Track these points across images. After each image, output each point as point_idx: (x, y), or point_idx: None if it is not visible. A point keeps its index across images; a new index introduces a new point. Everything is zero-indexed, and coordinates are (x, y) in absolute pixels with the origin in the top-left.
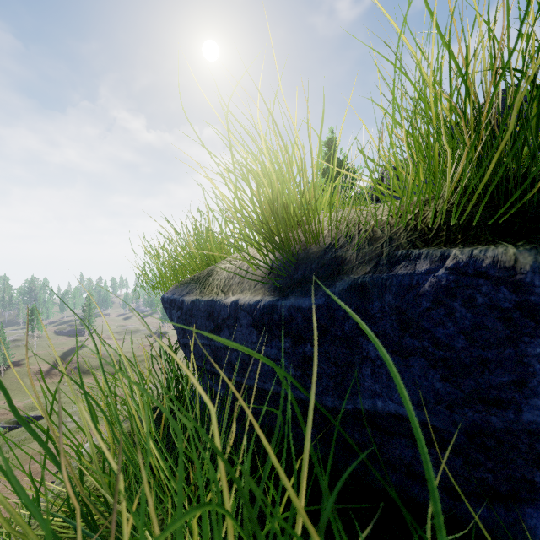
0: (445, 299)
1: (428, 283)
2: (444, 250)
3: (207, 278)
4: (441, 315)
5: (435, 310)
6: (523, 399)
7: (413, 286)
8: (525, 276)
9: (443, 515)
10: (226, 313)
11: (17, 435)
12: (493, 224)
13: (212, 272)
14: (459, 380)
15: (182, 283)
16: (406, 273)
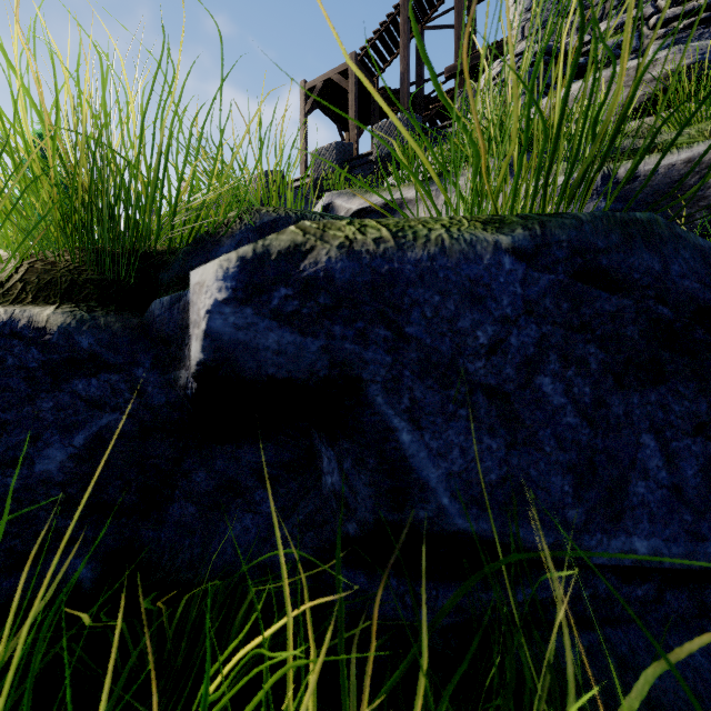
0: None
1: None
2: None
3: None
4: None
5: None
6: (37, 452)
7: None
8: (53, 336)
9: None
10: None
11: None
12: (69, 287)
13: None
14: None
15: None
16: None
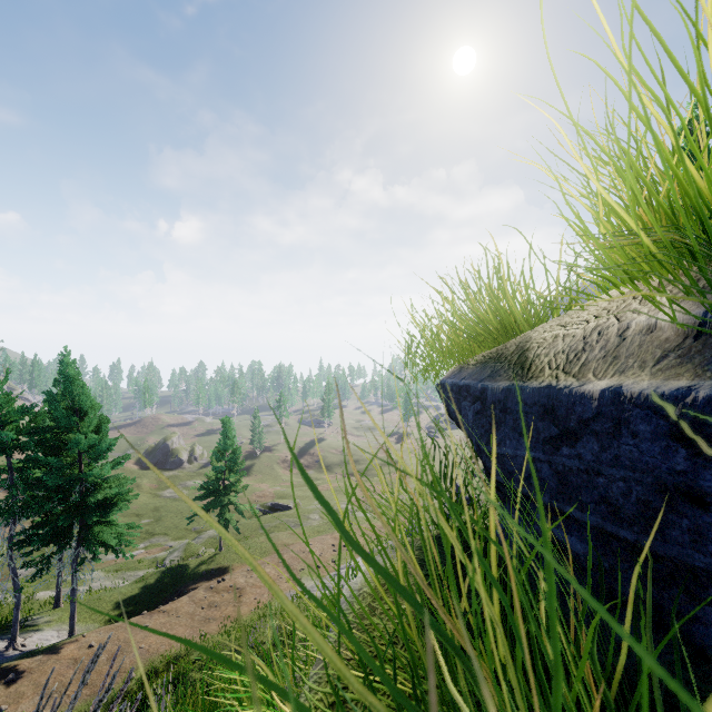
0: None
1: None
2: None
3: (523, 354)
4: None
5: None
6: None
7: None
8: None
9: None
10: (588, 410)
11: (269, 521)
12: None
13: (527, 345)
14: None
15: (471, 363)
16: None
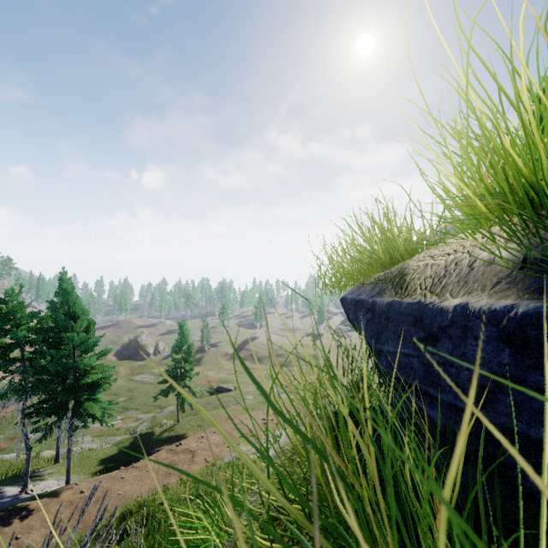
0: None
1: None
2: None
3: (402, 278)
4: None
5: None
6: None
7: None
8: None
9: None
10: (445, 320)
11: (215, 400)
12: None
13: (405, 271)
14: None
15: (365, 283)
16: None
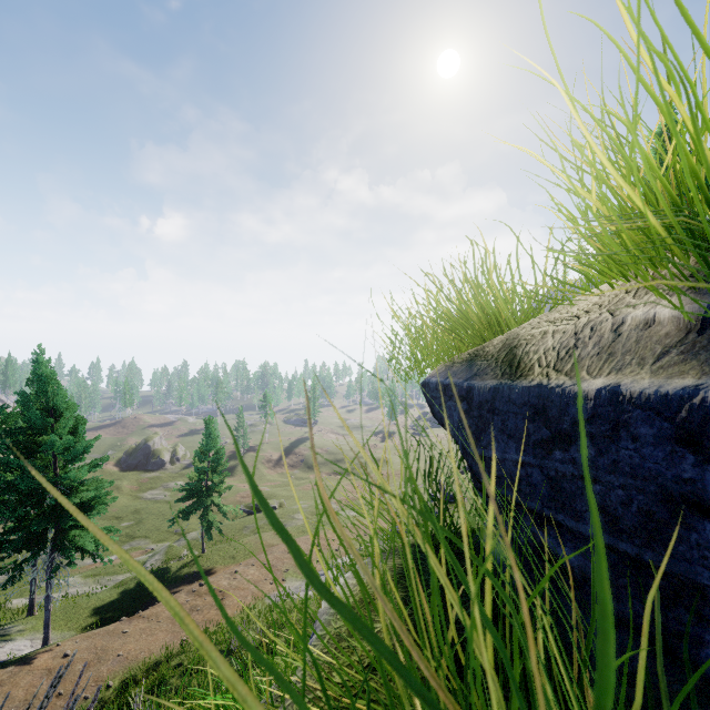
0: None
1: None
2: None
3: (510, 351)
4: None
5: None
6: None
7: None
8: None
9: None
10: (583, 410)
11: (253, 521)
12: None
13: (514, 342)
14: None
15: (456, 361)
16: None
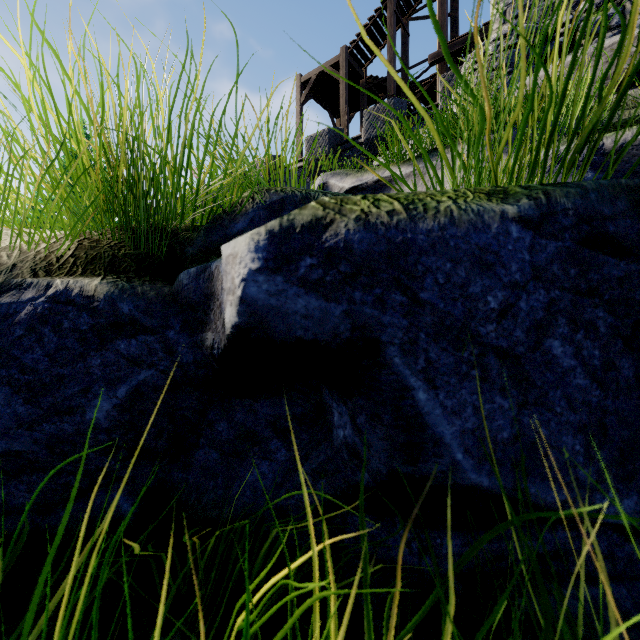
0: (39, 325)
1: (25, 311)
2: (51, 280)
3: None
4: (32, 342)
5: (28, 337)
6: (88, 402)
7: (9, 315)
8: (100, 303)
9: (28, 535)
10: None
11: None
12: (111, 261)
13: None
14: (40, 399)
15: None
16: (9, 302)
